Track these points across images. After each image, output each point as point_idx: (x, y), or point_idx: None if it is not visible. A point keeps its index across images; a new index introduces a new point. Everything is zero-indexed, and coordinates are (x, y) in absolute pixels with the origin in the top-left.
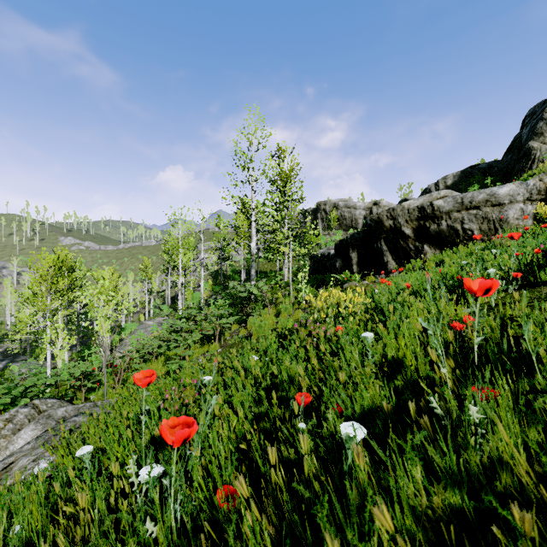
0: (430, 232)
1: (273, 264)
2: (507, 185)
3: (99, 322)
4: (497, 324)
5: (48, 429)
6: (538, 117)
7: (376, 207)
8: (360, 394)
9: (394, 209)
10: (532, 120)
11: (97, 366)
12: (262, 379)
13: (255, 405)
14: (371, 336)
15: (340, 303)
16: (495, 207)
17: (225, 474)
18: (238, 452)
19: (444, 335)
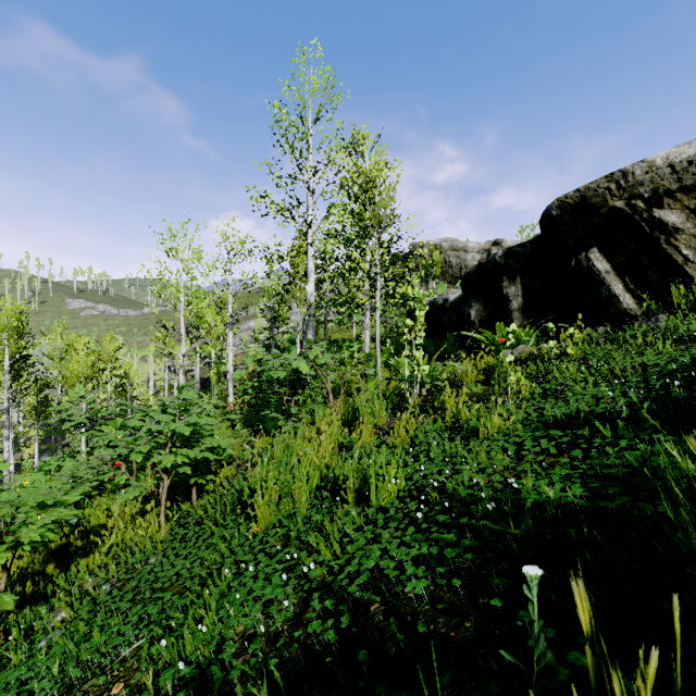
0: None
1: (348, 331)
2: None
3: None
4: None
5: None
6: None
7: (497, 248)
8: None
9: (627, 173)
10: None
11: None
12: None
13: None
14: None
15: None
16: None
17: None
18: None
19: None
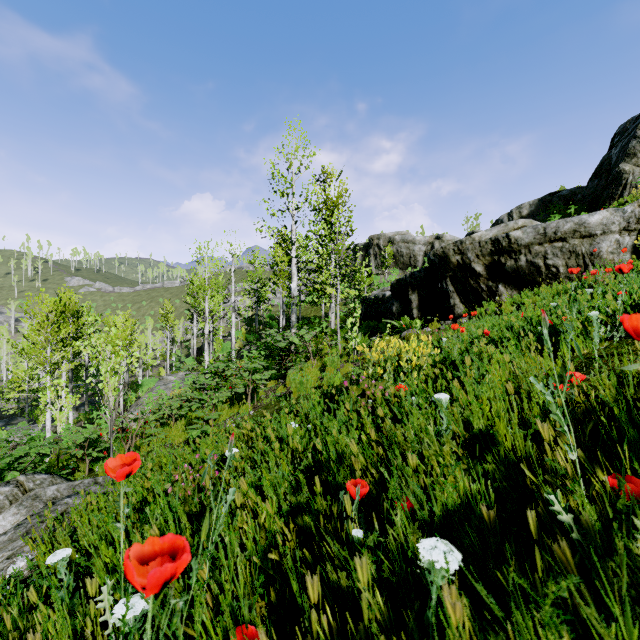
0: (506, 269)
1: (318, 309)
2: (599, 212)
3: (104, 378)
4: (610, 382)
5: (32, 514)
6: (631, 135)
7: (438, 241)
8: (435, 479)
9: (462, 242)
10: (622, 139)
11: (105, 430)
12: (303, 453)
13: (292, 493)
14: (446, 398)
15: (401, 355)
16: (585, 238)
17: (240, 620)
18: (268, 562)
19: (543, 397)
